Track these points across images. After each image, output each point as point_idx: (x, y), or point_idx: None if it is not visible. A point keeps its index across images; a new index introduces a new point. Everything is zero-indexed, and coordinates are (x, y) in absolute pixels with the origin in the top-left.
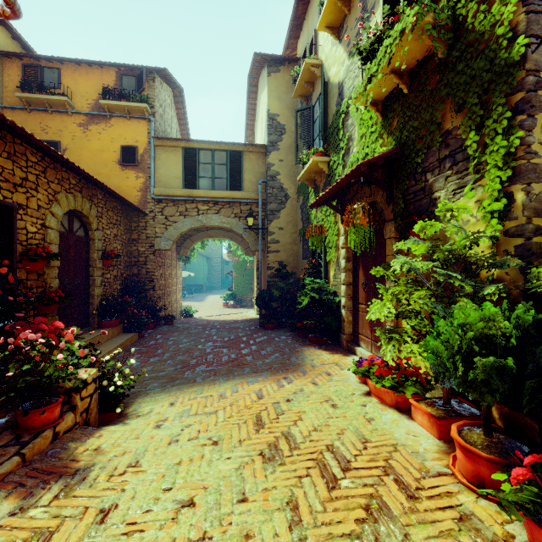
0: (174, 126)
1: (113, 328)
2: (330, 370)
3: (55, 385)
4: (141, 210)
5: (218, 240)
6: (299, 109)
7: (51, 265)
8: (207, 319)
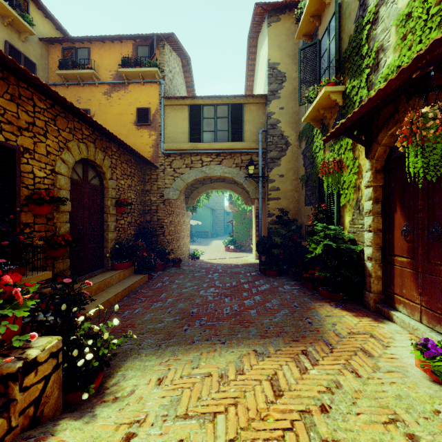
0: (183, 93)
1: (125, 270)
2: (367, 346)
3: None
4: (152, 163)
5: (220, 191)
6: (303, 47)
7: (60, 210)
8: (211, 262)
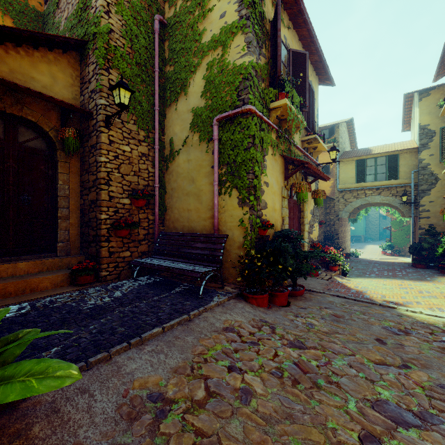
0: (346, 140)
1: None
2: None
3: (333, 263)
4: (333, 198)
5: (377, 207)
6: (443, 127)
7: None
8: (370, 259)
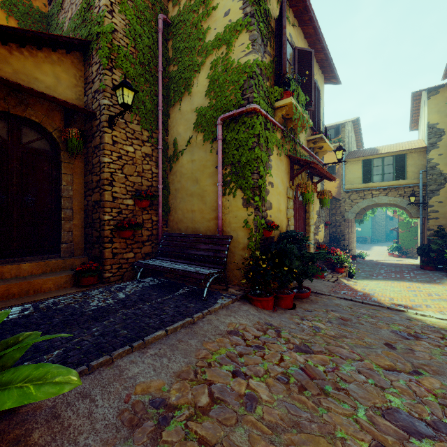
0: (352, 139)
1: None
2: None
3: (339, 265)
4: (339, 199)
5: (384, 207)
6: None
7: None
8: (377, 261)
